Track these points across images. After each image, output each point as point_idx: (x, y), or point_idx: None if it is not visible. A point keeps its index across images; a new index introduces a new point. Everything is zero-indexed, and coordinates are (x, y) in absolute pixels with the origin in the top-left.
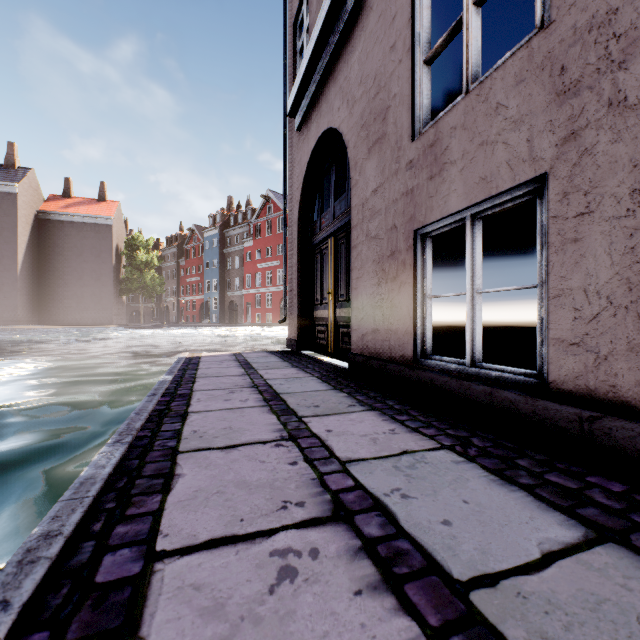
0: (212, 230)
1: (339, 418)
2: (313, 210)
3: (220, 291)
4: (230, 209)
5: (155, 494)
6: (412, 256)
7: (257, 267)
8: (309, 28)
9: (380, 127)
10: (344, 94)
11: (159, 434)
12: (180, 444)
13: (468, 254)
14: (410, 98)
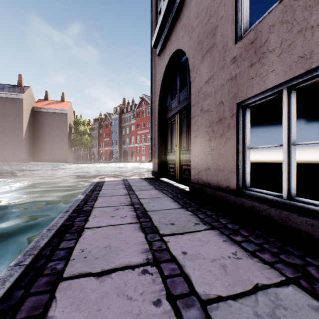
0: (115, 115)
1: (190, 237)
2: (166, 100)
3: (119, 145)
4: (124, 104)
5: None
6: (235, 120)
7: (137, 133)
8: None
9: (211, 40)
10: (186, 27)
11: (55, 253)
12: (66, 267)
13: (285, 116)
14: (234, 15)
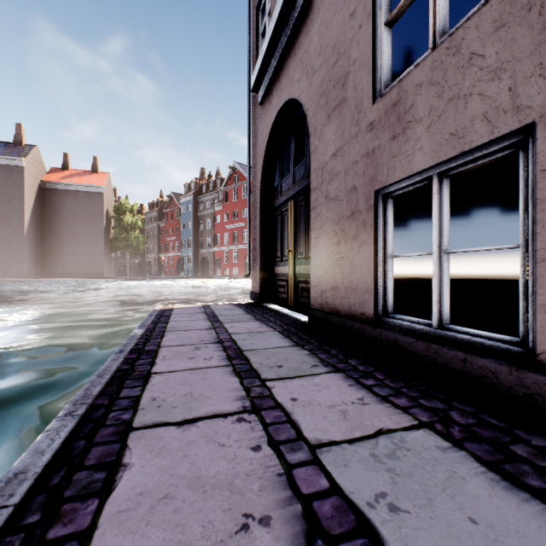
0: (187, 196)
1: (303, 382)
2: (274, 176)
3: (194, 248)
4: (202, 178)
5: (91, 499)
6: (373, 216)
7: (225, 228)
8: (271, 10)
9: (339, 93)
10: (304, 66)
11: (116, 402)
12: (135, 417)
13: (435, 213)
14: (371, 61)
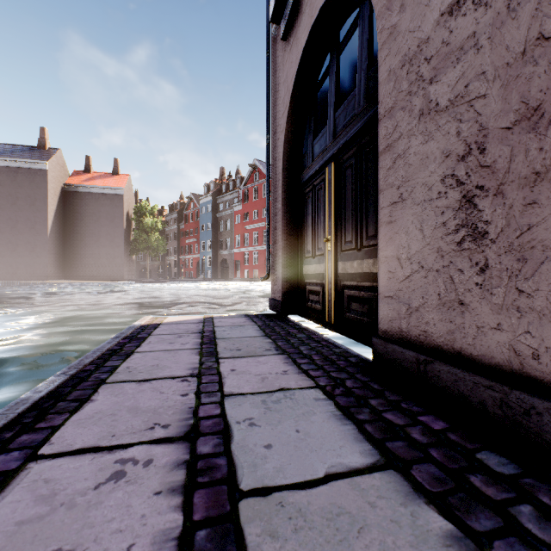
0: (207, 197)
1: None
2: (302, 140)
3: (213, 250)
4: (222, 178)
5: None
6: None
7: (245, 228)
8: None
9: None
10: None
11: None
12: None
13: None
14: None
